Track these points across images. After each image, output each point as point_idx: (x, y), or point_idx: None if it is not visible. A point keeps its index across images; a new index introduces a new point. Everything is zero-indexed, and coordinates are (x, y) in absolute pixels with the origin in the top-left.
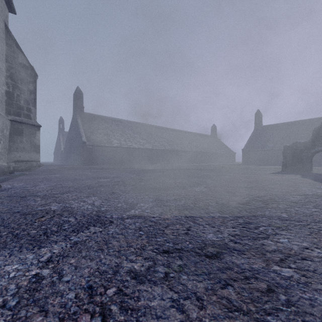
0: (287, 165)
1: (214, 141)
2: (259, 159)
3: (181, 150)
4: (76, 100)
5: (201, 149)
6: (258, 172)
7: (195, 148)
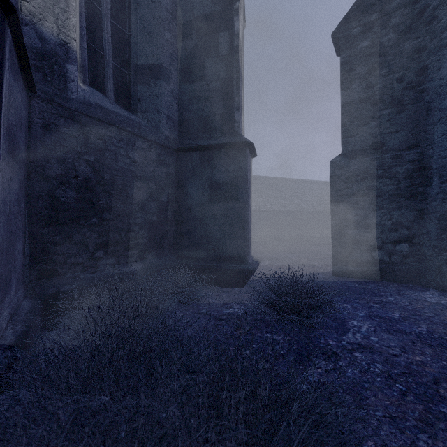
0: None
1: None
2: None
3: None
4: None
5: None
6: None
7: None
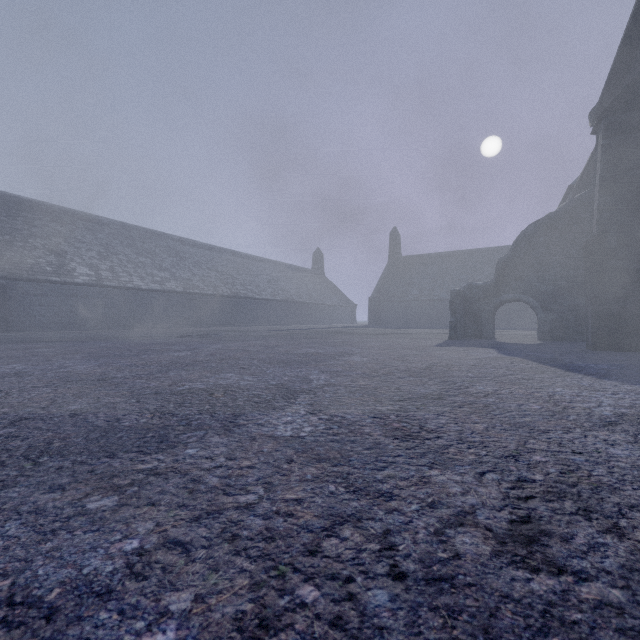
0: (458, 328)
1: (318, 282)
2: (398, 317)
3: (252, 296)
4: None
5: (294, 296)
6: (411, 343)
7: (282, 294)
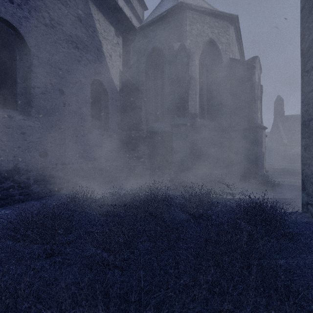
0: None
1: None
2: None
3: None
4: (276, 107)
5: None
6: None
7: None
